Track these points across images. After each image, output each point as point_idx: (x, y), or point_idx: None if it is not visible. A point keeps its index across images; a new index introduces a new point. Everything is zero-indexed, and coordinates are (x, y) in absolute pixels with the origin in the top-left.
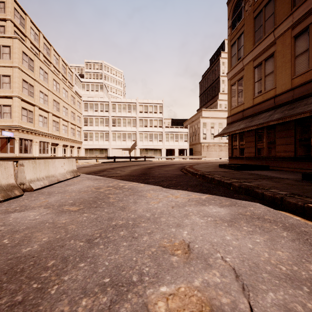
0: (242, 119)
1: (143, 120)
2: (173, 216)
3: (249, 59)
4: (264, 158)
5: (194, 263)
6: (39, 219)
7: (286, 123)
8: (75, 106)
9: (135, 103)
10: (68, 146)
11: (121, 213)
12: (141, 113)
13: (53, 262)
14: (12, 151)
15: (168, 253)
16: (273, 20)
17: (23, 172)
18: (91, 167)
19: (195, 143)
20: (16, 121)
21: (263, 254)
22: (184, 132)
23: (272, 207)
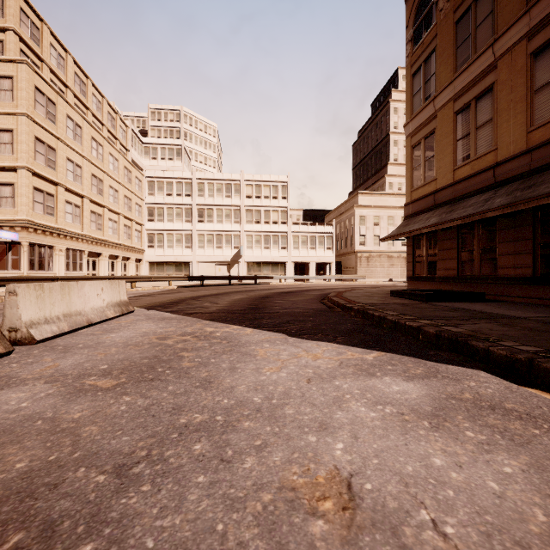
0: (433, 207)
1: (253, 211)
2: (311, 403)
3: (446, 98)
4: (474, 279)
5: (367, 543)
6: (27, 409)
7: (517, 214)
8: (131, 186)
9: (239, 180)
10: (118, 258)
11: (201, 394)
12: (250, 198)
13: (19, 537)
14: (16, 267)
15: (302, 510)
16: (491, 24)
17: (15, 307)
18: (158, 296)
19: (346, 251)
20: (24, 212)
21: (531, 513)
22: (325, 232)
23: (510, 380)
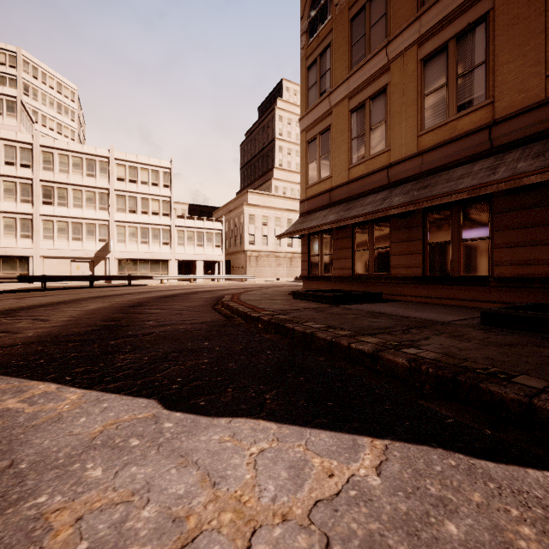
0: (329, 205)
1: (126, 197)
2: None
3: (341, 94)
4: (369, 279)
5: None
6: None
7: (409, 215)
8: None
9: (107, 157)
10: None
11: None
12: (122, 182)
13: None
14: None
15: None
16: (385, 26)
17: None
18: None
19: (235, 250)
20: None
21: None
22: (214, 229)
23: None
